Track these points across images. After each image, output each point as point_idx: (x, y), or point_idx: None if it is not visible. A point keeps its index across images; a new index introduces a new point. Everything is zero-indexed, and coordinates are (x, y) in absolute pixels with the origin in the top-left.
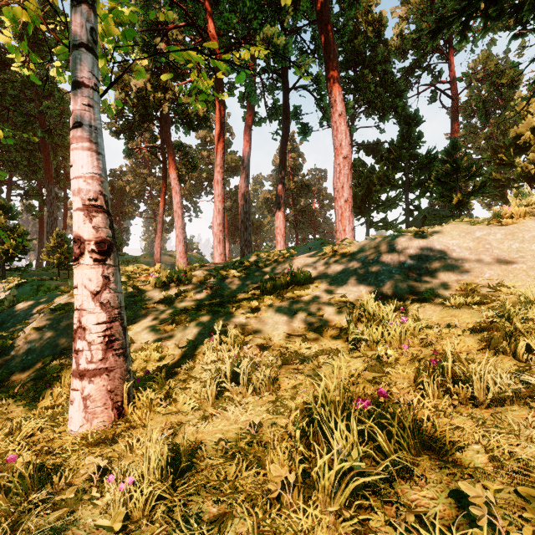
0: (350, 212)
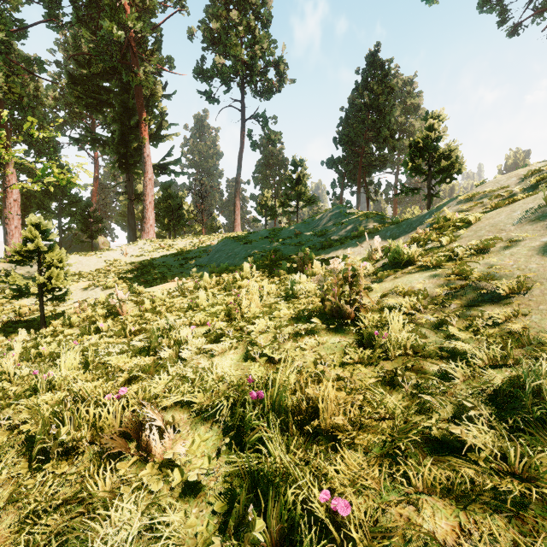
0: (20, 235)
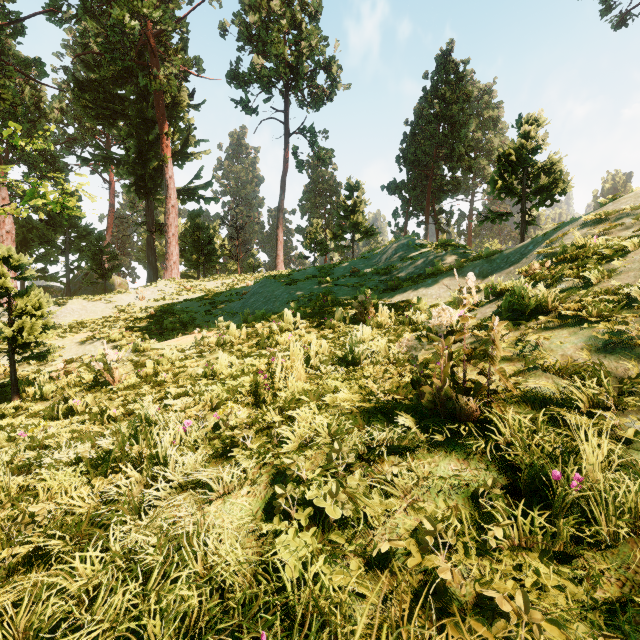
0: (14, 274)
